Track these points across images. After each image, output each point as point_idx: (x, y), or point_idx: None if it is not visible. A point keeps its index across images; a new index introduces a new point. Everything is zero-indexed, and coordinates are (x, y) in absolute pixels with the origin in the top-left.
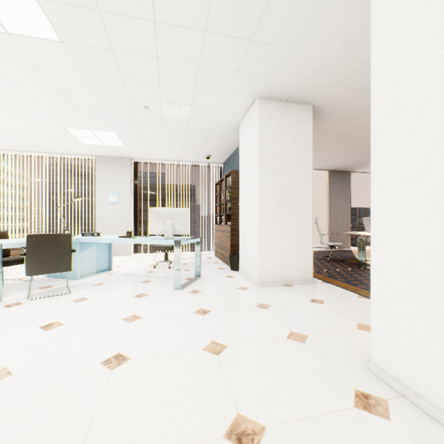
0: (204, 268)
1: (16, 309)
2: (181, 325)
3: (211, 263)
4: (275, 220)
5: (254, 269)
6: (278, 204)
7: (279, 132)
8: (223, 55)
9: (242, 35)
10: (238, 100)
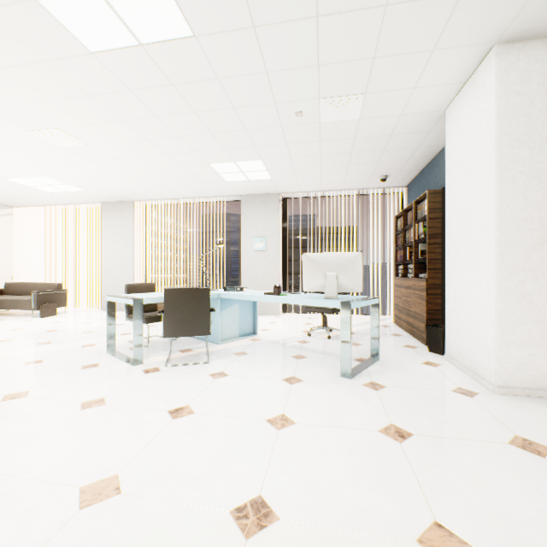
0: (381, 344)
1: (153, 377)
2: (361, 457)
3: (391, 335)
4: (536, 271)
5: (484, 359)
6: (543, 238)
7: (545, 98)
8: None
9: None
10: (451, 62)
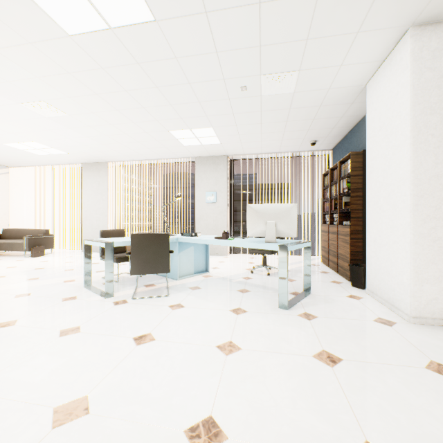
0: (312, 280)
1: (121, 308)
2: (298, 380)
3: (320, 272)
4: None
5: (401, 293)
6: None
7: None
8: None
9: None
10: (372, 43)
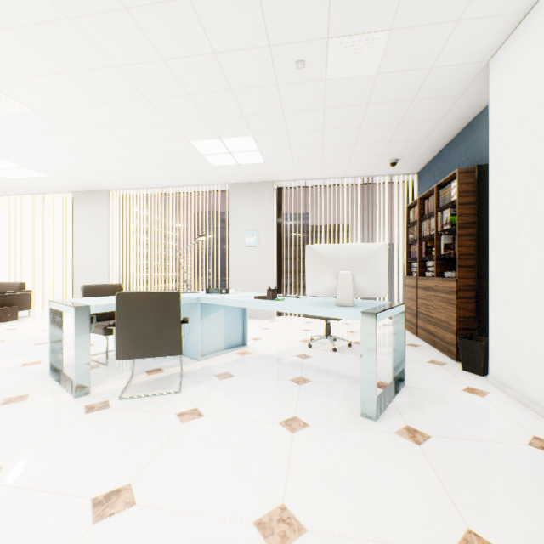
0: None
1: (94, 419)
2: None
3: (408, 346)
4: None
5: None
6: None
7: None
8: None
9: None
10: None
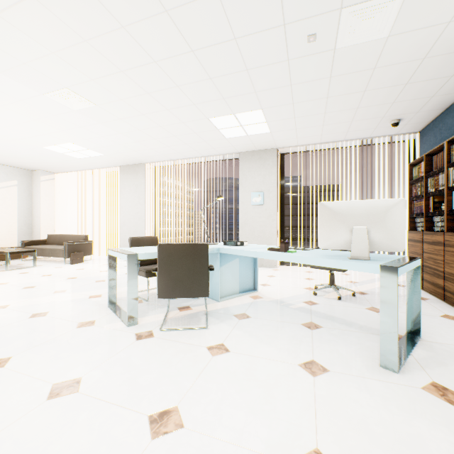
0: None
1: (143, 346)
2: None
3: None
4: None
5: None
6: None
7: None
8: None
9: None
10: None
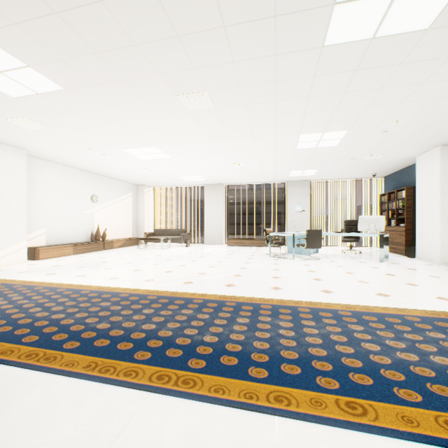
0: None
1: (309, 261)
2: (406, 271)
3: None
4: None
5: (435, 254)
6: None
7: None
8: (423, 137)
9: (440, 130)
10: (422, 148)
